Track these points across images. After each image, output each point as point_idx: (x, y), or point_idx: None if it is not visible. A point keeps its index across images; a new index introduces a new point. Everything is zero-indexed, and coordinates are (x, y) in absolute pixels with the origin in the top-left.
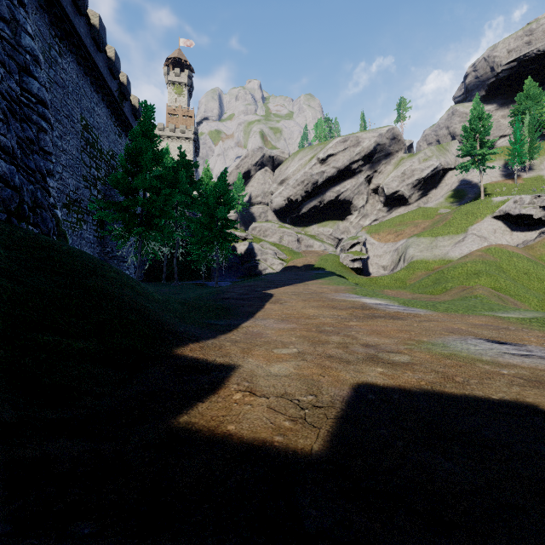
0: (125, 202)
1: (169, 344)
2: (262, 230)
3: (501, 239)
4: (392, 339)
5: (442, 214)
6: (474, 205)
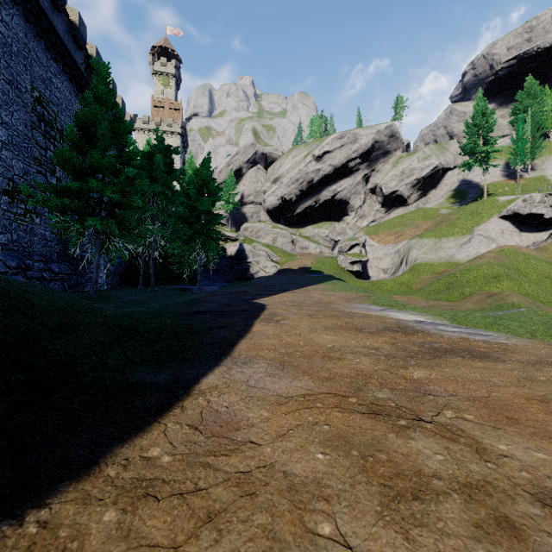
0: (73, 184)
1: None
2: (254, 230)
3: (510, 240)
4: None
5: (443, 214)
6: (479, 205)
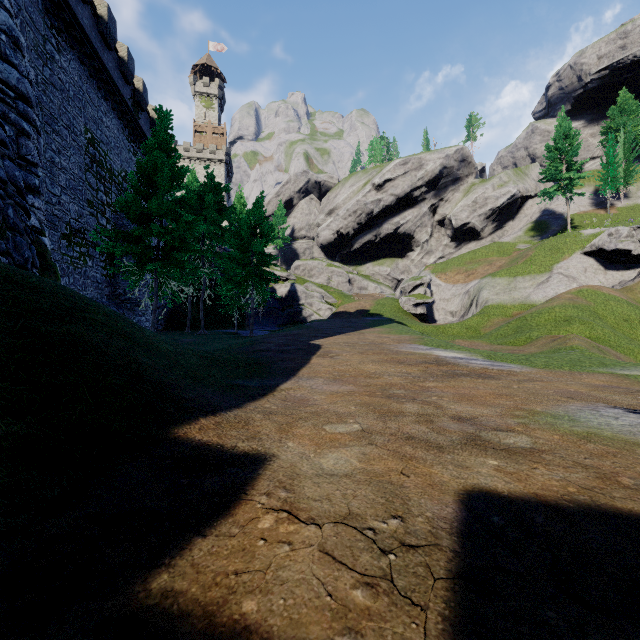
0: (137, 230)
1: (166, 420)
2: (307, 269)
3: (594, 280)
4: (493, 408)
5: (521, 250)
6: (560, 239)
